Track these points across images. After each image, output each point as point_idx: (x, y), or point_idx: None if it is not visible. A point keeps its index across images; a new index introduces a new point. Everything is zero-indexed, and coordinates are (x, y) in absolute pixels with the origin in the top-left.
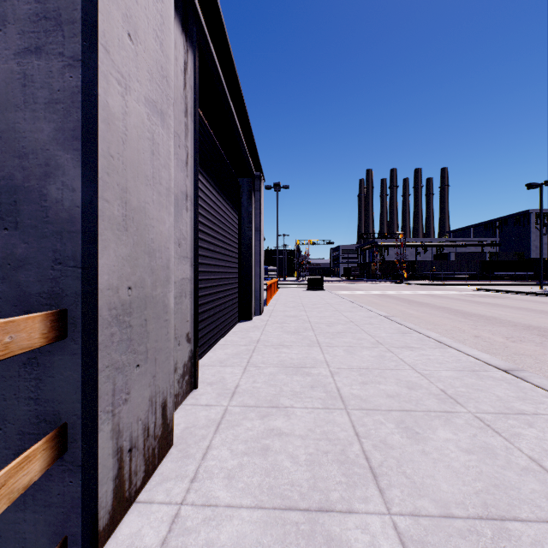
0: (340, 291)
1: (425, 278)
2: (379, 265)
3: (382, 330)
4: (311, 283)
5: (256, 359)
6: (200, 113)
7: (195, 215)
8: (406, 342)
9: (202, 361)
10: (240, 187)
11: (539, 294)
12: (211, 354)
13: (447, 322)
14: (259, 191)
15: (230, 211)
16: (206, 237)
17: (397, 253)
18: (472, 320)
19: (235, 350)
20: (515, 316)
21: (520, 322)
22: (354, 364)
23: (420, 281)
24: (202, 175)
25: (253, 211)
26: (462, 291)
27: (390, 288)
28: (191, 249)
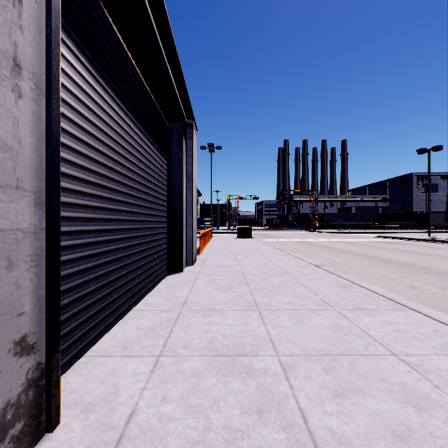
0: (265, 239)
1: (333, 227)
2: (296, 216)
3: (320, 283)
4: (241, 232)
5: (177, 337)
6: (99, 0)
7: (50, 113)
8: (355, 301)
9: (98, 346)
10: (169, 132)
11: (431, 240)
12: (117, 328)
13: (373, 269)
14: (191, 139)
15: (156, 152)
16: (112, 174)
17: (311, 207)
18: (394, 267)
19: (151, 321)
20: (428, 262)
21: (438, 268)
22: (310, 344)
23: (329, 229)
24: (102, 87)
25: (185, 158)
26: (367, 238)
27: (307, 235)
28: (37, 175)
